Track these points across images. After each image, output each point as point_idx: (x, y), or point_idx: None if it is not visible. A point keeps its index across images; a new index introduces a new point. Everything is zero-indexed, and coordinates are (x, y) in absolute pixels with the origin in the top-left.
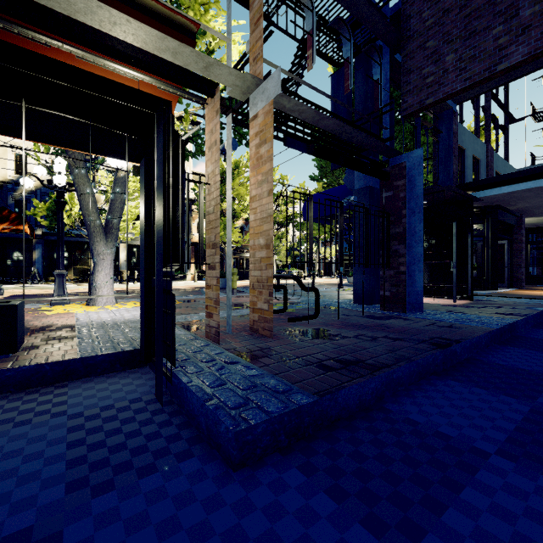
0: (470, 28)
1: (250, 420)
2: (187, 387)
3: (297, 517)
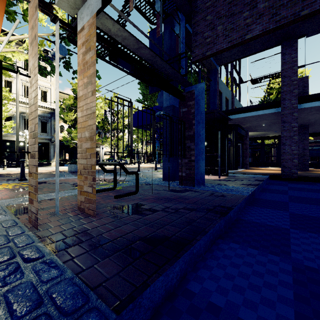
0: (231, 11)
1: None
2: None
3: None
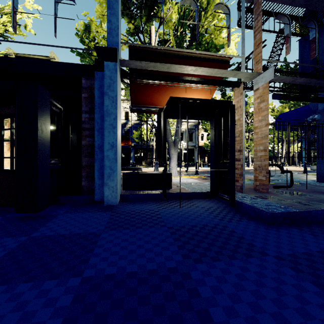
0: None
1: (275, 211)
2: (242, 202)
3: (298, 236)
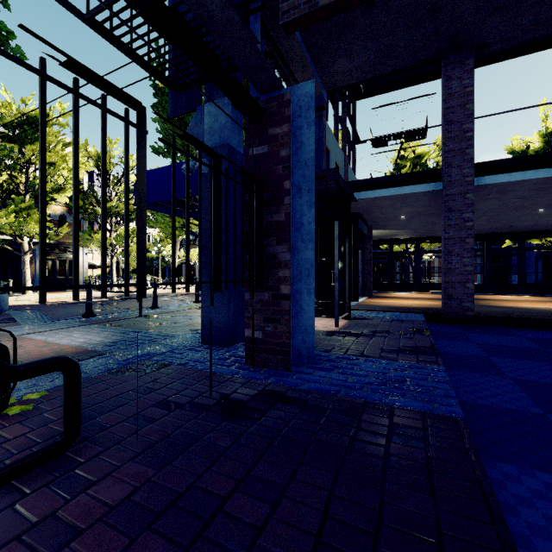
0: None
1: None
2: None
3: None
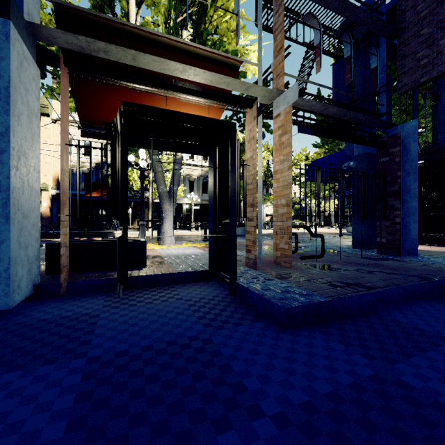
0: None
1: (291, 304)
2: (248, 289)
3: (323, 348)
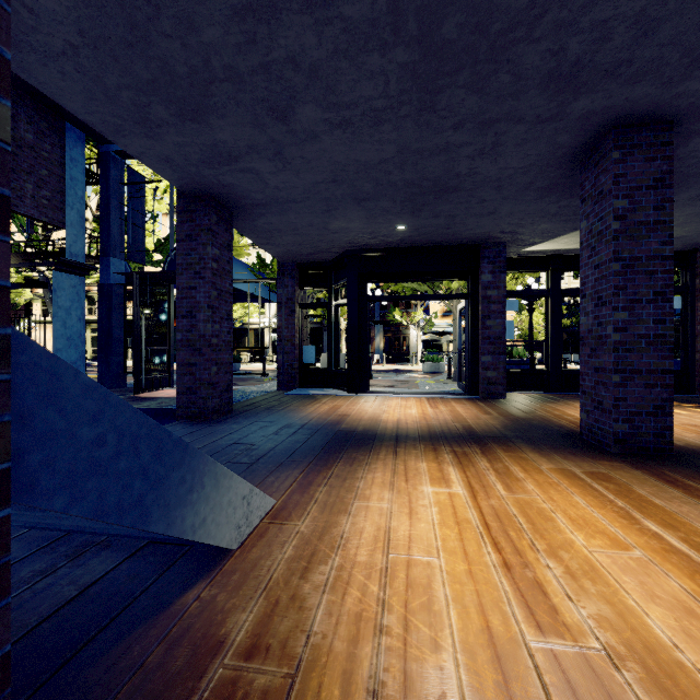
0: None
1: None
2: None
3: None
